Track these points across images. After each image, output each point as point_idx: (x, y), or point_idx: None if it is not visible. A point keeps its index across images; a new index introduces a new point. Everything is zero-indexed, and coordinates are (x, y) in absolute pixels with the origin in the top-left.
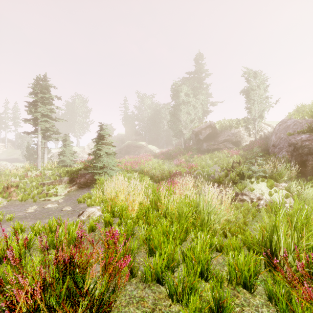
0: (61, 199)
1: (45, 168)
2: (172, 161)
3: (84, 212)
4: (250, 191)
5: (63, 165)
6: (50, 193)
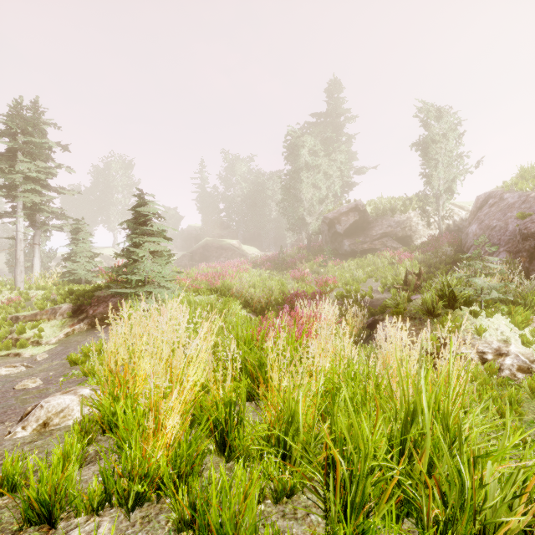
0: (43, 353)
1: (31, 286)
2: (287, 273)
3: (32, 411)
4: (476, 335)
5: (72, 280)
6: (23, 340)
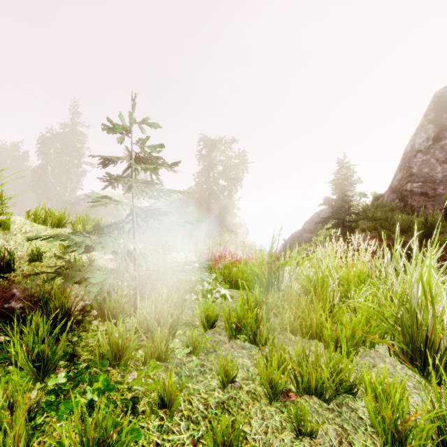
0: None
1: None
2: None
3: None
4: None
5: None
6: None
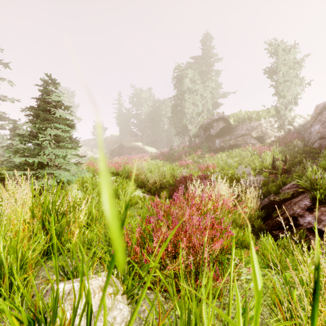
0: None
1: None
2: (176, 163)
3: None
4: None
5: None
6: None
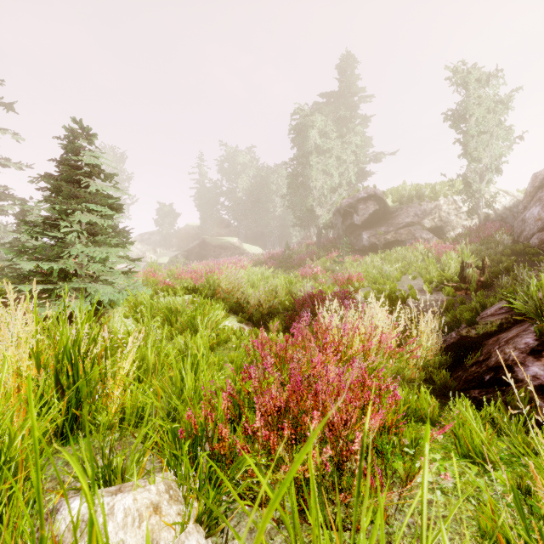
0: None
1: None
2: (295, 272)
3: None
4: None
5: None
6: None
